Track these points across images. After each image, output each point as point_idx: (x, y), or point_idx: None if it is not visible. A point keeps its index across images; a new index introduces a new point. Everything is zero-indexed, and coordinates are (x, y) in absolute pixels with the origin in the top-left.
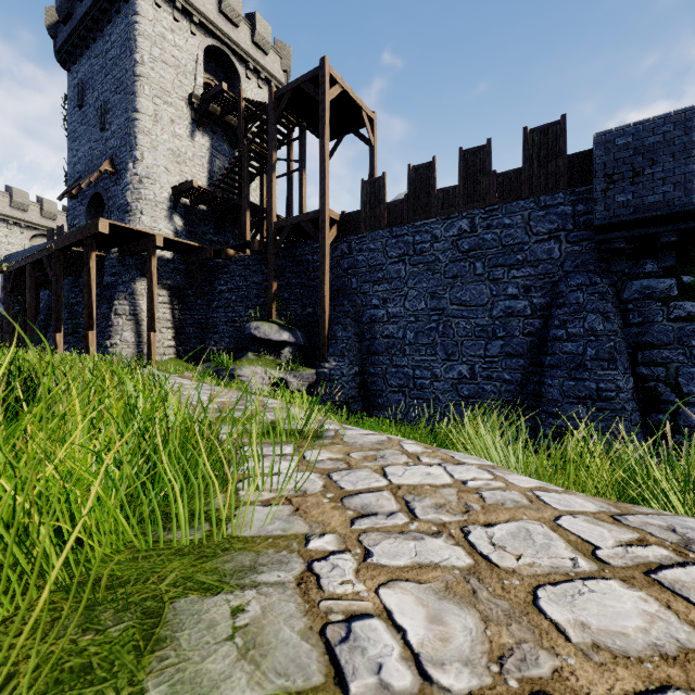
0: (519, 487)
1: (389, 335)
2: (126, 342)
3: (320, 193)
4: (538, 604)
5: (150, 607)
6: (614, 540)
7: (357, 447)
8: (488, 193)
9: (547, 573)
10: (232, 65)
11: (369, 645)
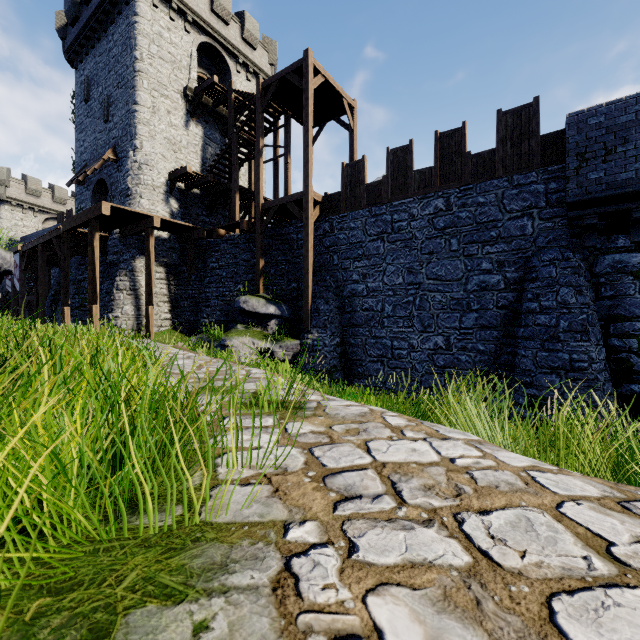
0: (511, 466)
1: (368, 308)
2: (127, 315)
3: (304, 176)
4: (556, 621)
5: (99, 621)
6: (629, 534)
7: (340, 420)
8: (462, 174)
9: (560, 578)
10: (223, 60)
11: None
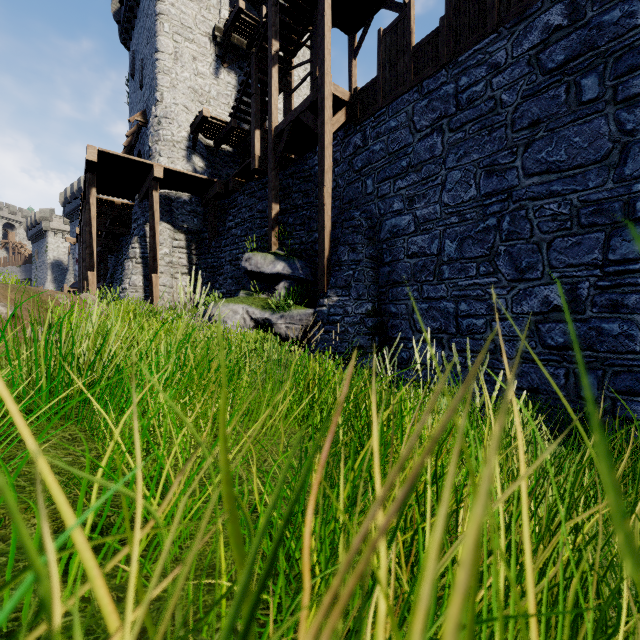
0: None
1: (417, 251)
2: (134, 286)
3: (319, 63)
4: None
5: None
6: None
7: None
8: None
9: None
10: None
11: None
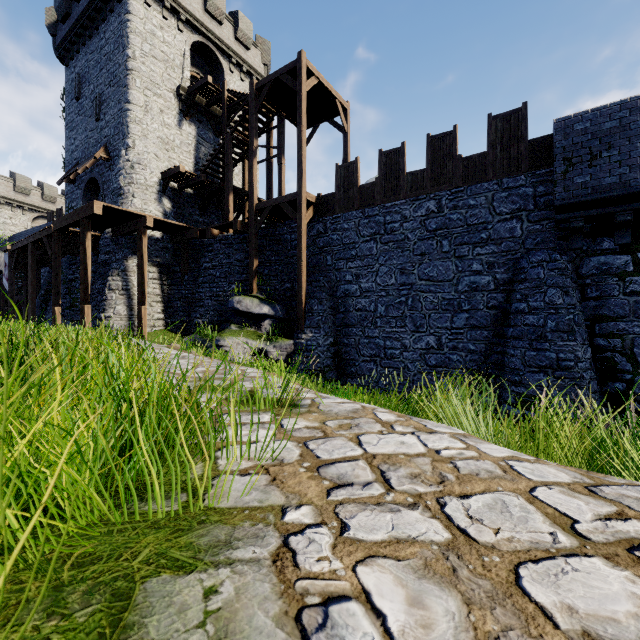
0: (492, 456)
1: (361, 308)
2: (119, 315)
3: (298, 177)
4: (521, 584)
5: (120, 588)
6: (592, 513)
7: (333, 416)
8: (454, 176)
9: (528, 549)
10: (217, 60)
11: (348, 634)
